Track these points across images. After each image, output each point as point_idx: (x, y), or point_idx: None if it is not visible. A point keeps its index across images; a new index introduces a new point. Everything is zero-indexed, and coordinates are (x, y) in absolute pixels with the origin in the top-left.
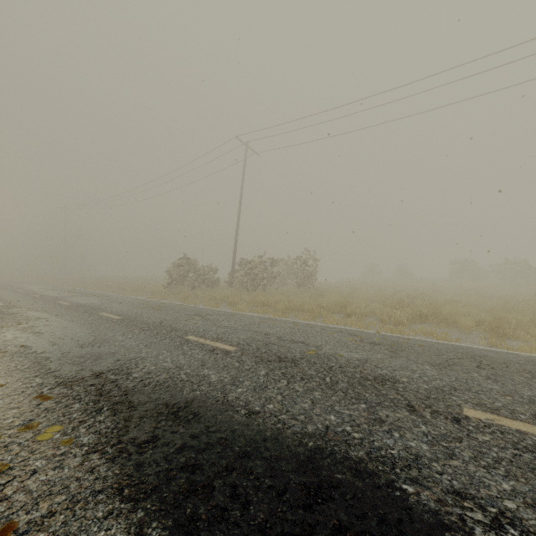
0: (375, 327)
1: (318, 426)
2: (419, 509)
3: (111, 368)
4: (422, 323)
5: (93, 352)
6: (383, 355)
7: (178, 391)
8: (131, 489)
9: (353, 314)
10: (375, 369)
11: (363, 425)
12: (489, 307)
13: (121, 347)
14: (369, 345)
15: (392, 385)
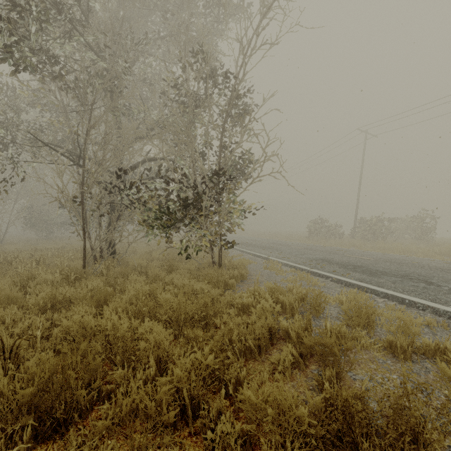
0: None
1: (410, 271)
2: (436, 279)
3: (324, 259)
4: None
5: (310, 255)
6: None
7: (355, 264)
8: (356, 271)
9: None
10: (448, 268)
11: (428, 273)
12: None
13: (319, 255)
14: None
15: None
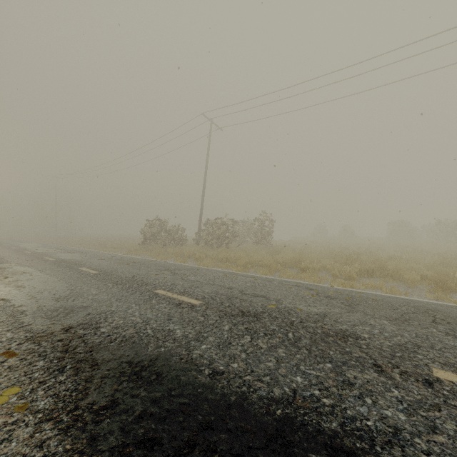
0: (328, 281)
1: (285, 390)
2: None
3: (81, 323)
4: (370, 277)
5: (67, 305)
6: (341, 309)
7: (143, 347)
8: None
9: (307, 269)
10: (335, 324)
11: (331, 389)
12: (427, 263)
13: (93, 301)
14: (326, 299)
15: (354, 342)
